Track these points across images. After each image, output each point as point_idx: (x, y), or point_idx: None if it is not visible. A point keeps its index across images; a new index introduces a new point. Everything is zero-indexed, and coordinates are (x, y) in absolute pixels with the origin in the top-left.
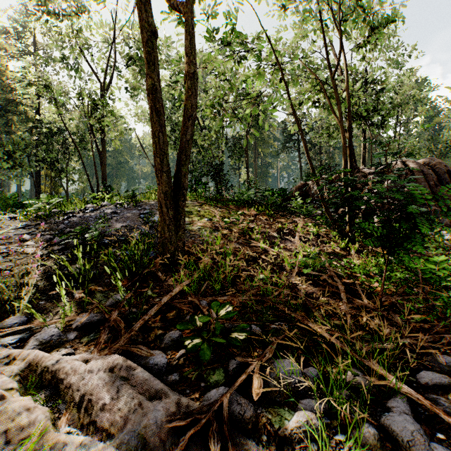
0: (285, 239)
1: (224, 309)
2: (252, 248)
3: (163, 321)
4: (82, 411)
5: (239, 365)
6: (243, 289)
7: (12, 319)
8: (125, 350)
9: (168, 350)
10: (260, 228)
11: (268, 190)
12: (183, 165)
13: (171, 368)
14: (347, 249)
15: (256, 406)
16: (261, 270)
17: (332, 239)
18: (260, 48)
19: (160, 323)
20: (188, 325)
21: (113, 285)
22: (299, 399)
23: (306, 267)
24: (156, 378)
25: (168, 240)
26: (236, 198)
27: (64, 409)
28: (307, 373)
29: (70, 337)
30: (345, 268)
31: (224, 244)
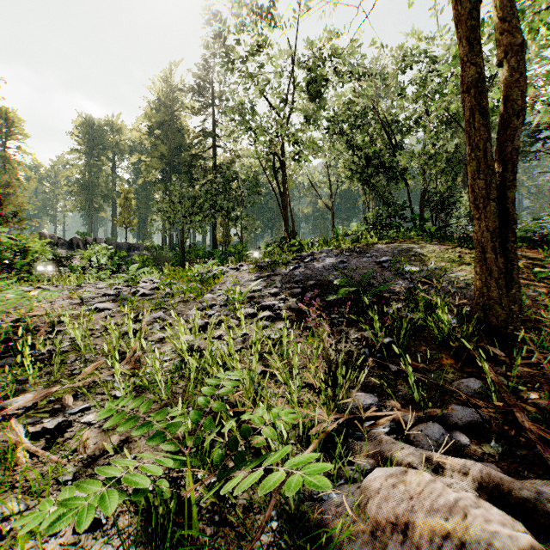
0: None
1: None
2: None
3: None
4: None
5: None
6: None
7: (362, 397)
8: None
9: None
10: None
11: None
12: (509, 188)
13: None
14: None
15: None
16: None
17: None
18: None
19: None
20: None
21: (436, 363)
22: None
23: None
24: None
25: (495, 301)
26: None
27: None
28: None
29: (462, 441)
30: None
31: None
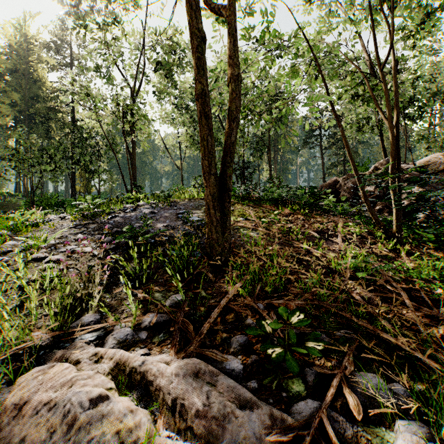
0: (326, 239)
1: (294, 315)
2: (294, 249)
3: (224, 324)
4: (176, 415)
5: (319, 376)
6: (299, 293)
7: (87, 317)
8: (197, 353)
9: (238, 355)
10: (299, 228)
11: (300, 188)
12: (228, 167)
13: (247, 374)
14: (395, 251)
15: (350, 424)
16: (309, 272)
17: (377, 240)
18: (298, 45)
19: (221, 325)
20: (257, 330)
21: (168, 285)
22: (394, 418)
23: (357, 270)
24: (242, 386)
25: (215, 241)
26: (265, 196)
27: (158, 411)
28: (394, 390)
29: (142, 337)
30: (399, 271)
31: (265, 245)
